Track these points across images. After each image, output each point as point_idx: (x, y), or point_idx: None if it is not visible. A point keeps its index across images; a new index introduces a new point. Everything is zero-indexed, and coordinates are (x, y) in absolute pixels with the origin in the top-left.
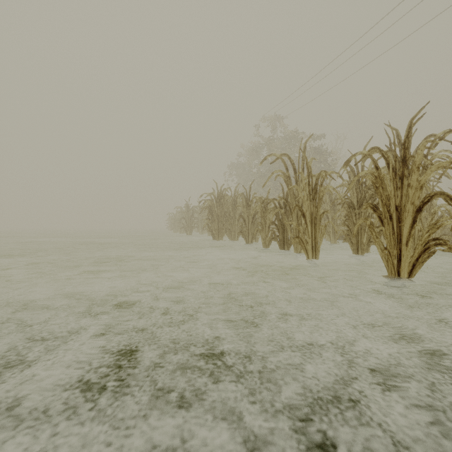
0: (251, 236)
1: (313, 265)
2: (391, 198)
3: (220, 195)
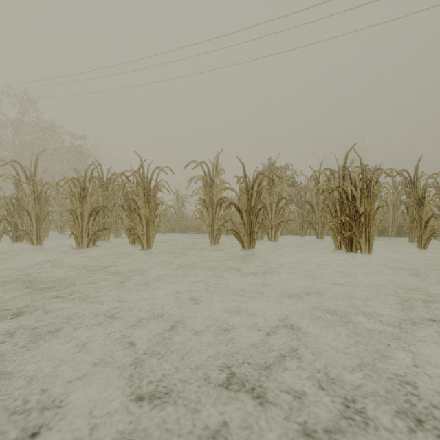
0: None
1: (39, 250)
2: (77, 207)
3: None
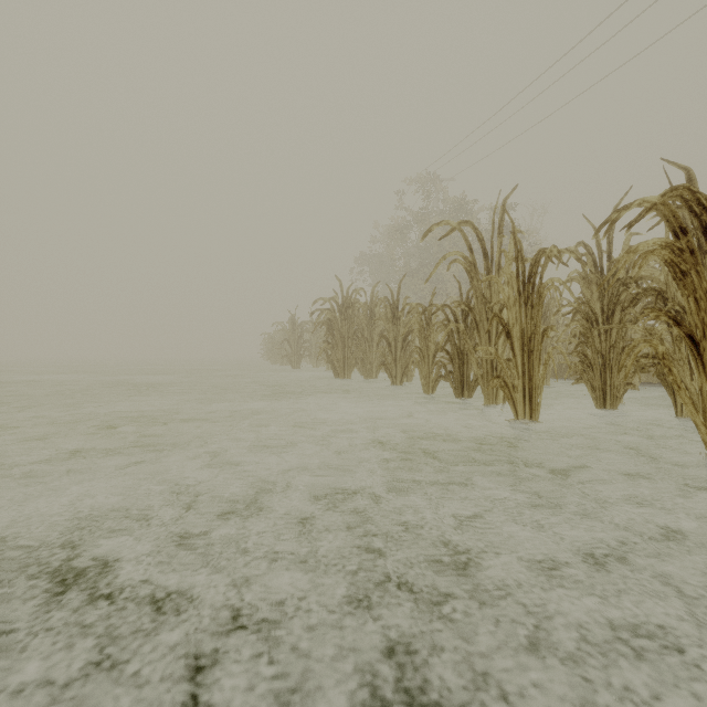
0: (400, 371)
1: (527, 431)
2: None
3: (347, 301)
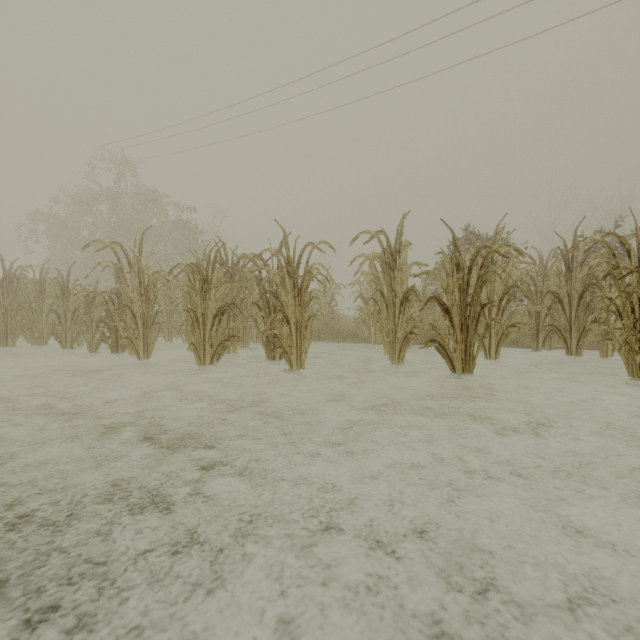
0: (70, 338)
1: (146, 366)
2: (198, 306)
3: (11, 275)
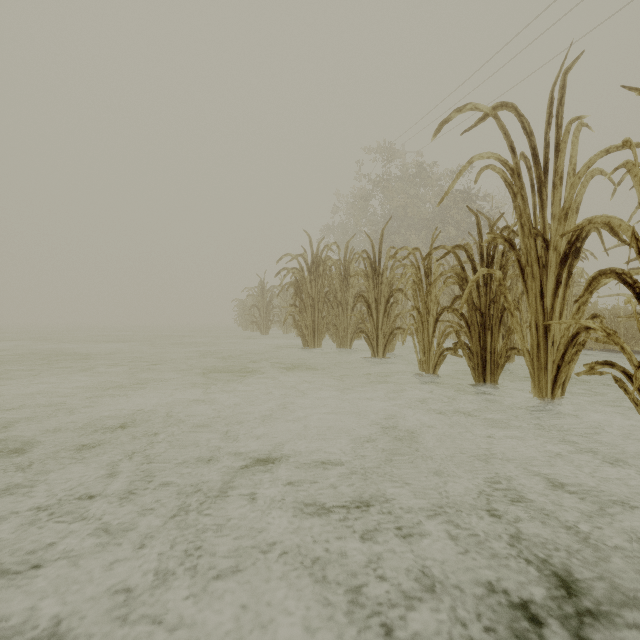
0: (382, 340)
1: None
2: None
3: (317, 258)
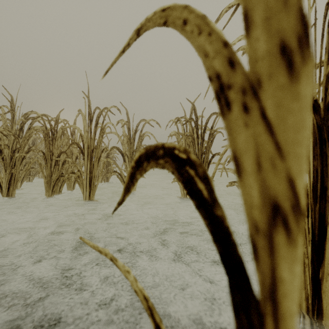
0: None
1: None
2: None
3: None
